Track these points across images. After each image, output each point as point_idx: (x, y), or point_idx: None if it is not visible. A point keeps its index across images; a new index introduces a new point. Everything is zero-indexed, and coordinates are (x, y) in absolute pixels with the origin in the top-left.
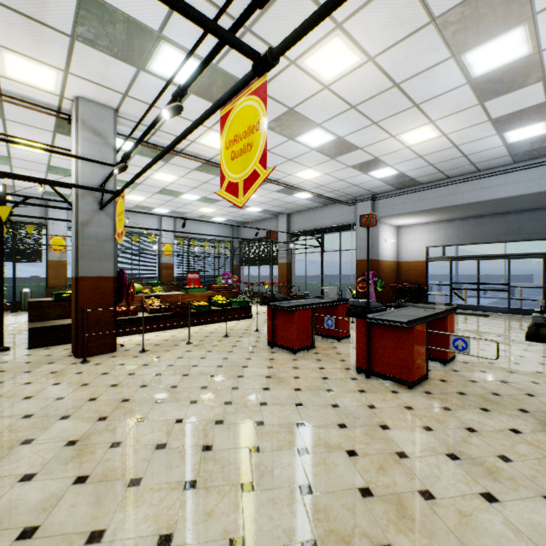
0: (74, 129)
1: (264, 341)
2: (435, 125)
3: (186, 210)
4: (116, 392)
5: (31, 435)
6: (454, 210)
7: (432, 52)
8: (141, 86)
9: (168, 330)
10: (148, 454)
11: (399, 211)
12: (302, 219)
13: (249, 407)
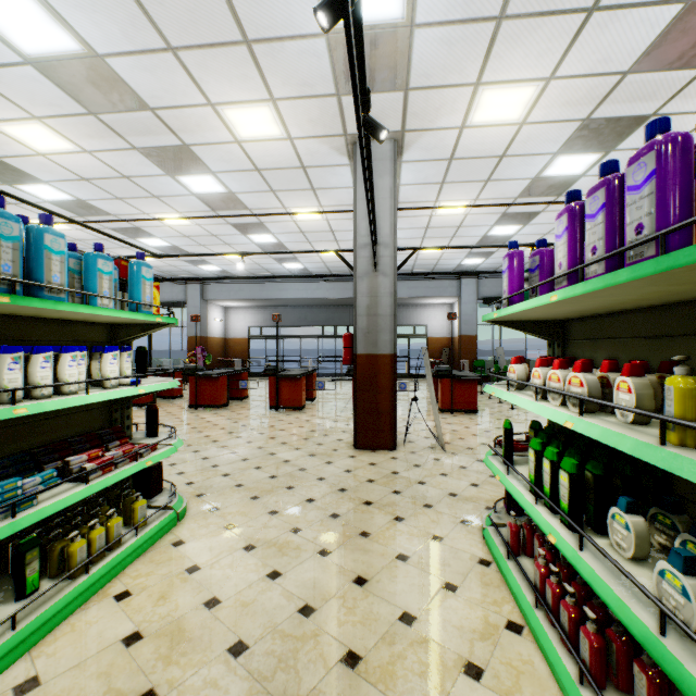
0: None
1: None
2: None
3: None
4: None
5: None
6: (265, 301)
7: (232, 231)
8: None
9: None
10: None
11: (225, 297)
12: None
13: None
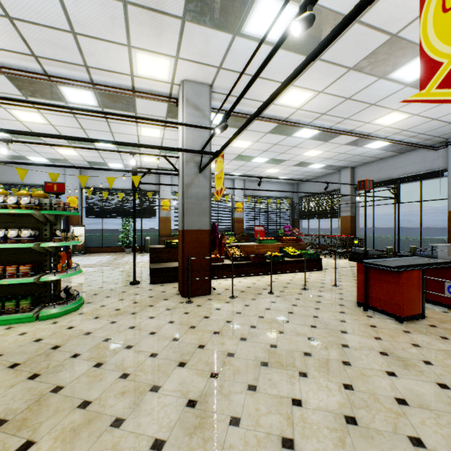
0: (181, 108)
1: (350, 300)
2: None
3: (254, 172)
4: (219, 341)
5: (157, 380)
6: None
7: None
8: (233, 54)
9: (247, 277)
10: None
11: None
12: (369, 171)
13: (382, 402)
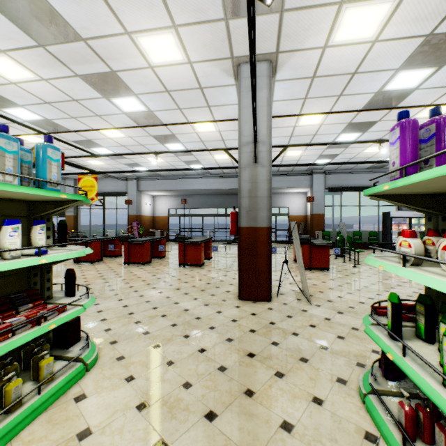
0: None
1: (71, 262)
2: (162, 158)
3: None
4: None
5: None
6: (178, 191)
7: (154, 141)
8: None
9: None
10: None
11: (152, 188)
12: None
13: (78, 276)
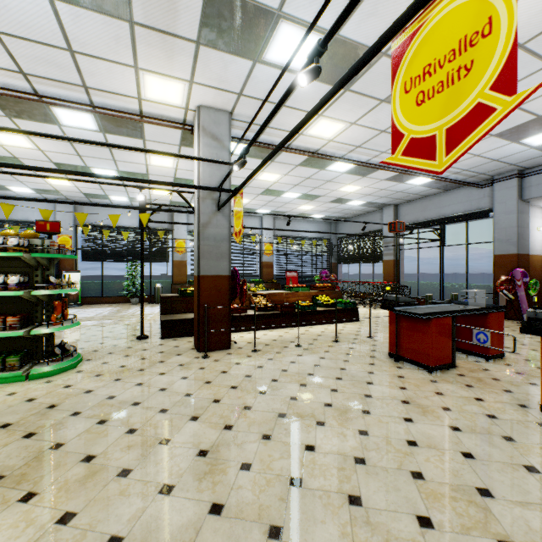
0: (196, 137)
1: (383, 351)
2: None
3: (285, 209)
4: (236, 395)
5: (167, 434)
6: None
7: None
8: (255, 81)
9: (274, 329)
10: (283, 490)
11: None
12: (413, 210)
13: (393, 444)
